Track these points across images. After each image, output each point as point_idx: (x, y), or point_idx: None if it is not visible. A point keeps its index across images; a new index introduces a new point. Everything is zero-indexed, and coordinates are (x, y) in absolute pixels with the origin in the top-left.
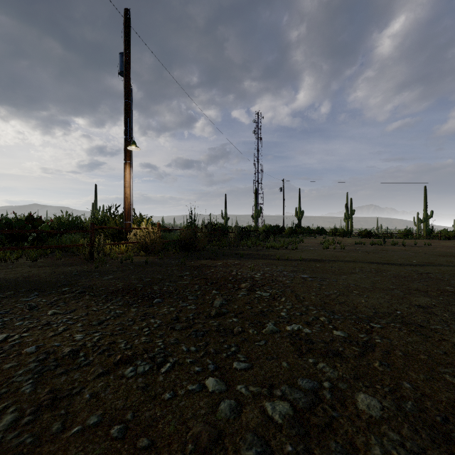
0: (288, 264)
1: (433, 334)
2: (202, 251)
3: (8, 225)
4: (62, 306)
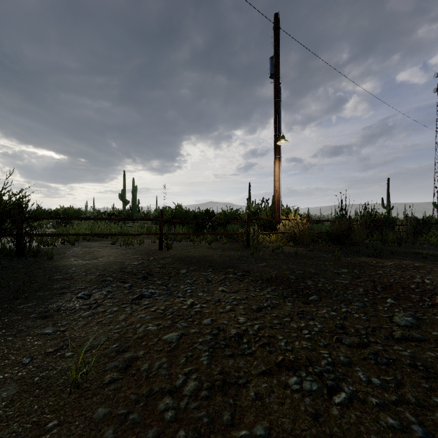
0: None
1: None
2: (360, 246)
3: (196, 217)
4: (228, 285)
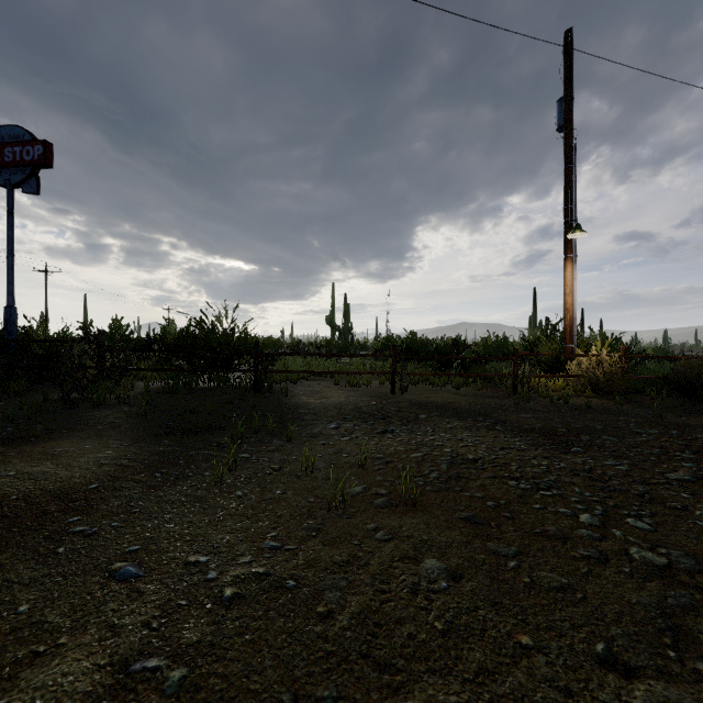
0: None
1: None
2: None
3: (437, 351)
4: (474, 431)
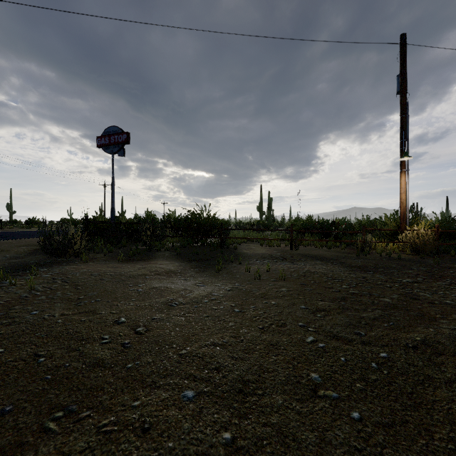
0: None
1: None
2: None
3: (321, 227)
4: (324, 265)
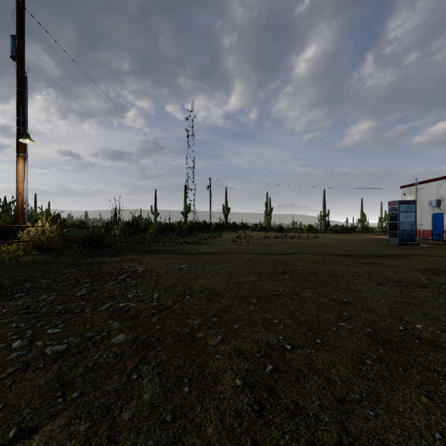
0: (185, 257)
1: (217, 299)
2: (111, 248)
3: None
4: None
